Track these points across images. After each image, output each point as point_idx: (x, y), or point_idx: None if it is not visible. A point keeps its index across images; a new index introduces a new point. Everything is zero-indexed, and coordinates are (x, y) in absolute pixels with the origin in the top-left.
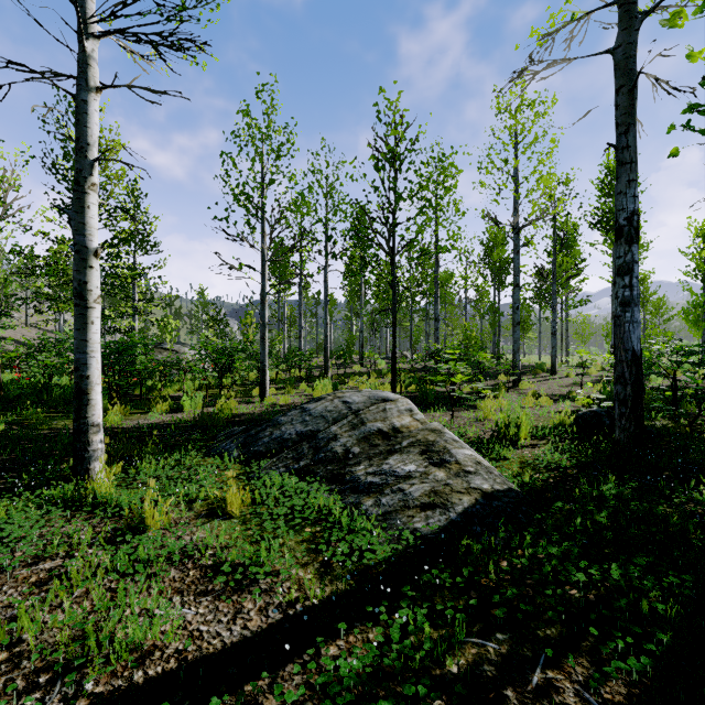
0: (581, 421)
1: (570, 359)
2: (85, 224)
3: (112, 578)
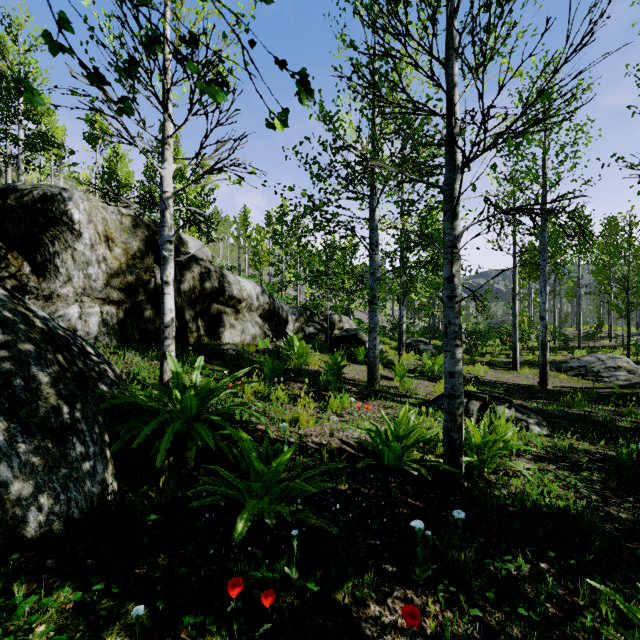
0: None
1: None
2: (515, 308)
3: None
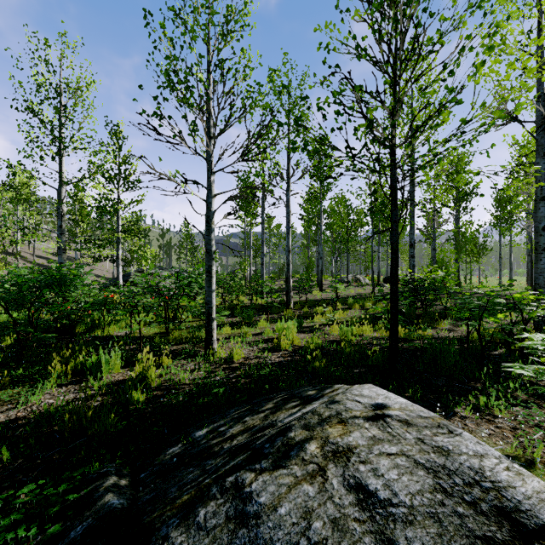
0: None
1: None
2: None
3: None
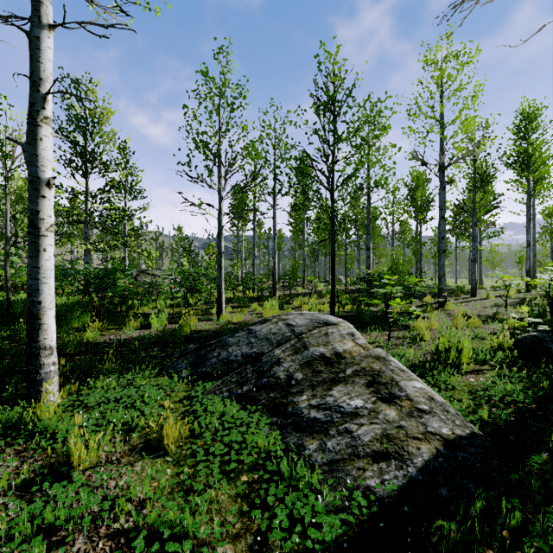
0: (521, 345)
1: (493, 283)
2: (37, 155)
3: (6, 550)
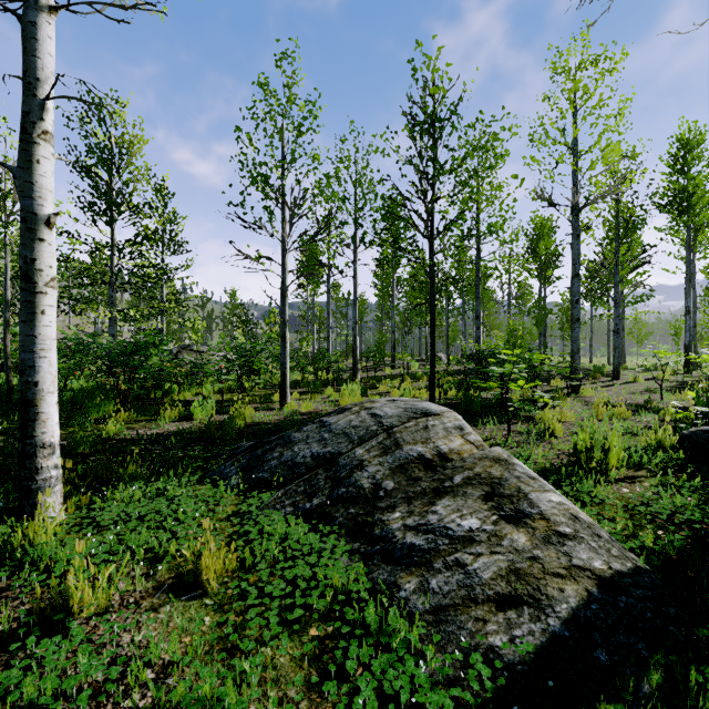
0: (688, 443)
1: (644, 361)
2: (33, 183)
3: None
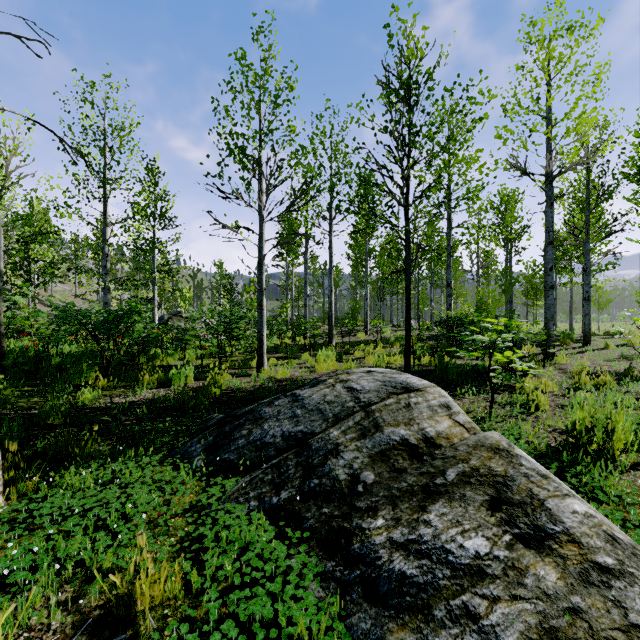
0: None
1: (622, 329)
2: None
3: None
